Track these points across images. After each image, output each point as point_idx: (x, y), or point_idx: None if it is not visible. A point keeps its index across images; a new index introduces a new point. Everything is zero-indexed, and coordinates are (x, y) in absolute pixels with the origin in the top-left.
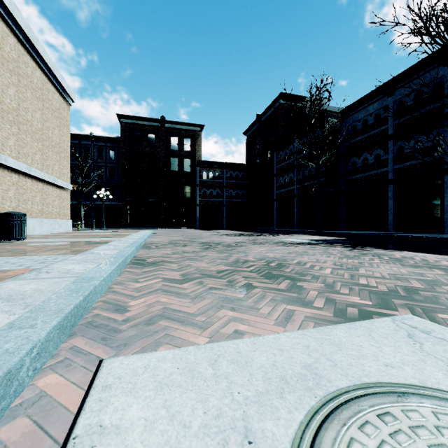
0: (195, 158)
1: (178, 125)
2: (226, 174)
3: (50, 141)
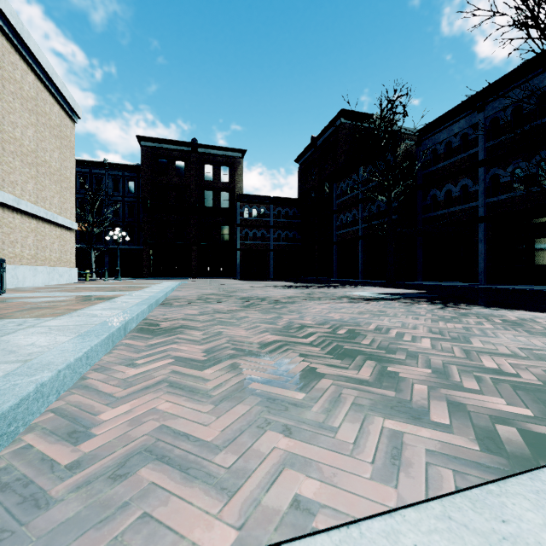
0: (235, 191)
1: (213, 150)
2: (273, 211)
3: (48, 167)
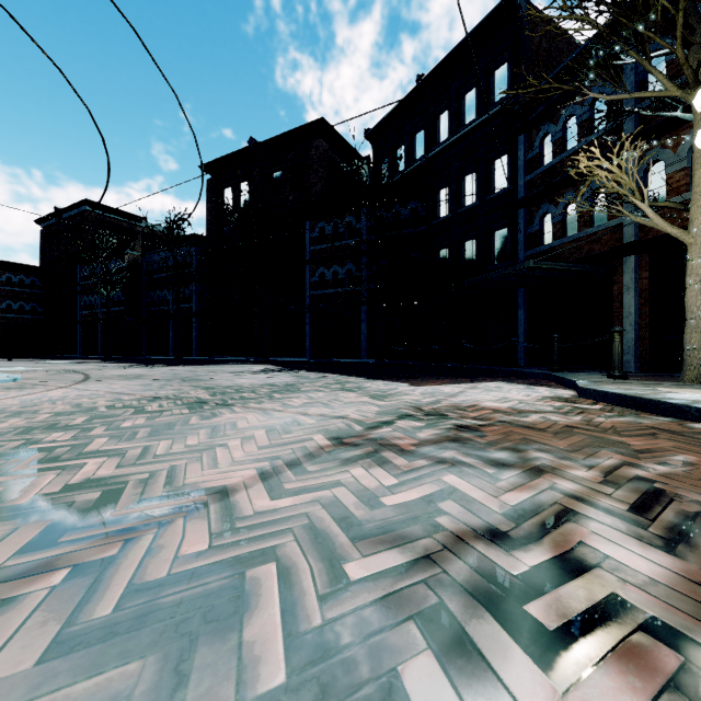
0: None
1: None
2: None
3: None
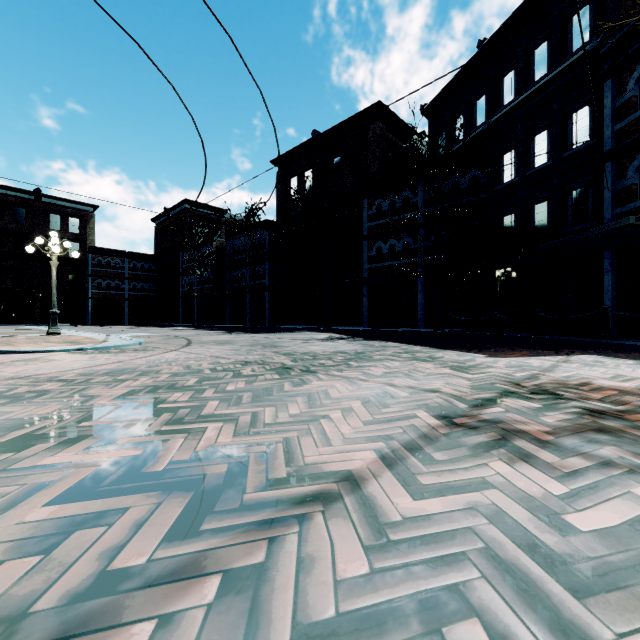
0: (86, 243)
1: (61, 201)
2: (129, 264)
3: None
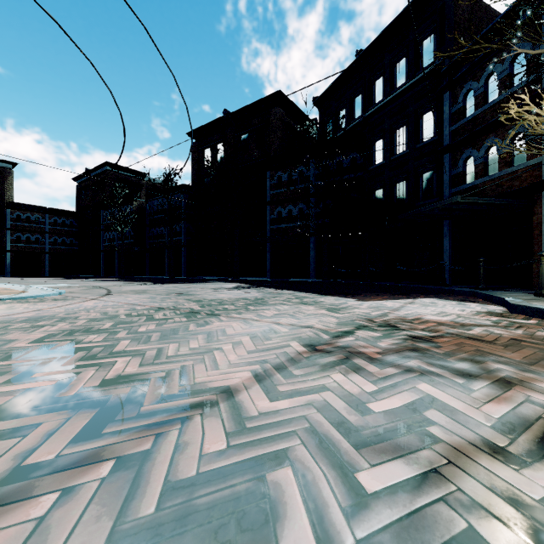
0: (4, 198)
1: None
2: (49, 220)
3: None
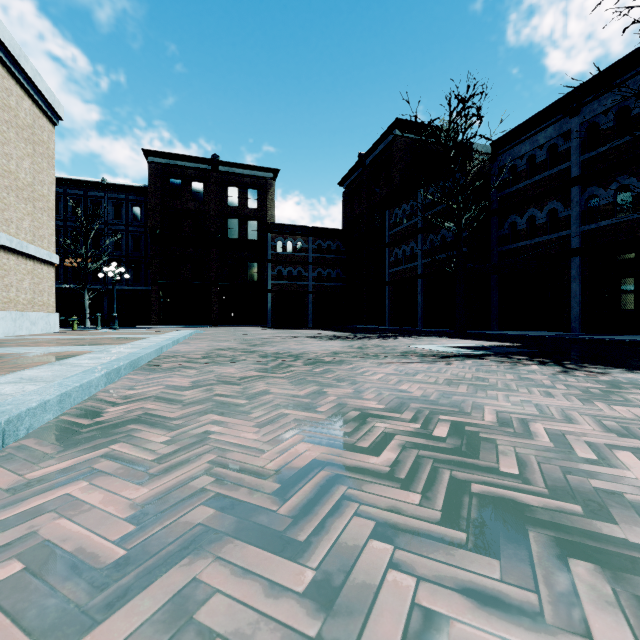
0: (265, 220)
1: (238, 169)
2: (312, 245)
3: (13, 179)
